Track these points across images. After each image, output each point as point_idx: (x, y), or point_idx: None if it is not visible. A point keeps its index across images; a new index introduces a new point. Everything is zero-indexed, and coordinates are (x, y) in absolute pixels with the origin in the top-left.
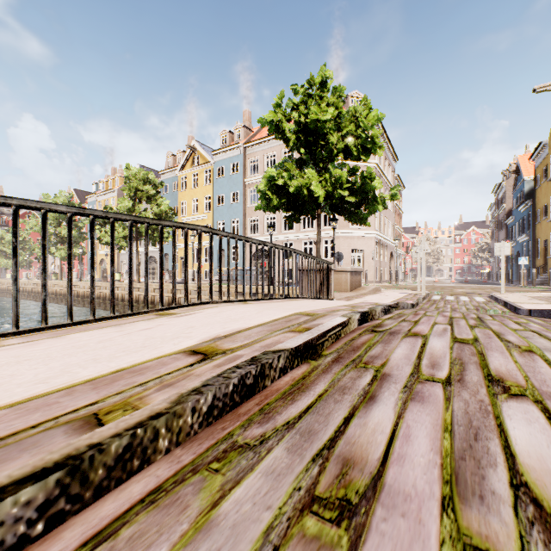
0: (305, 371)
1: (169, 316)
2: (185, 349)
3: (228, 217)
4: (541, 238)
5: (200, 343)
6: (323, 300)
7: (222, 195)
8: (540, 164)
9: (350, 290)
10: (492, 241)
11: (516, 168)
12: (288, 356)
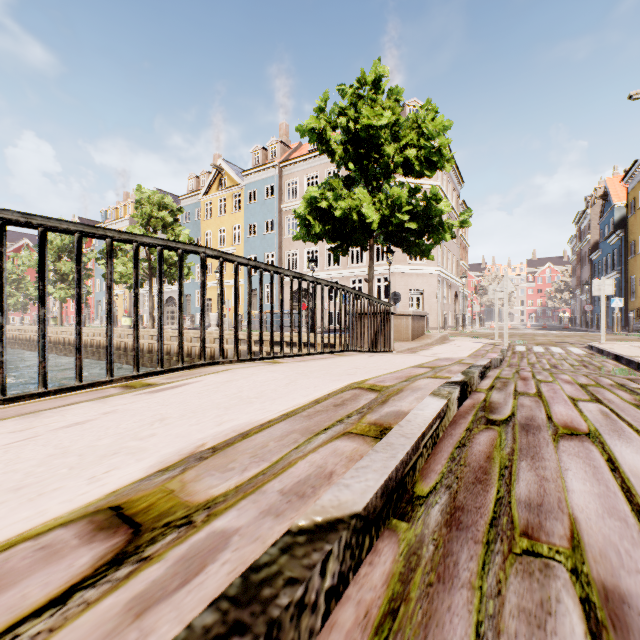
0: (390, 572)
1: (140, 390)
2: (103, 500)
3: (261, 250)
4: (635, 275)
5: (148, 477)
6: (383, 356)
7: (254, 223)
8: (634, 187)
9: (412, 339)
10: (573, 280)
11: (603, 192)
12: (349, 541)
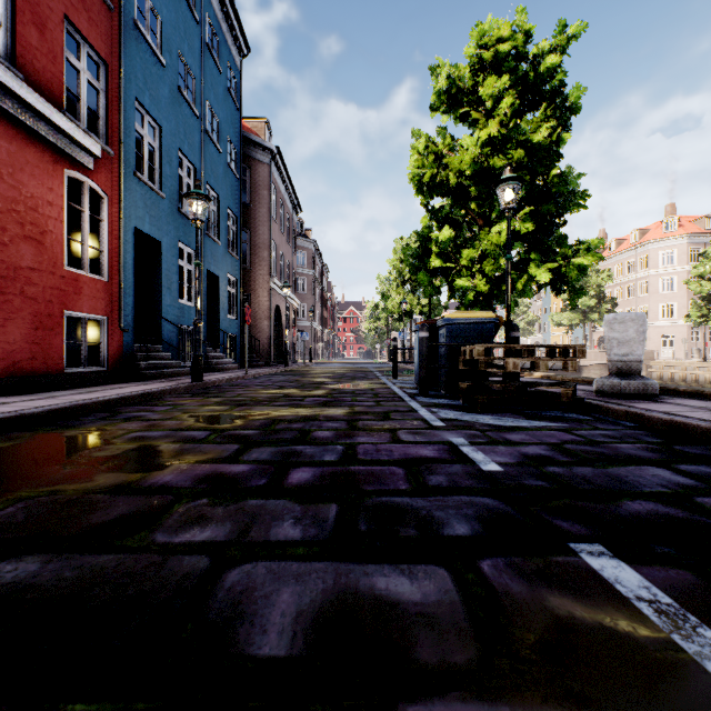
0: None
1: None
2: None
3: None
4: None
5: None
6: None
7: None
8: None
9: None
10: None
11: None
12: None
